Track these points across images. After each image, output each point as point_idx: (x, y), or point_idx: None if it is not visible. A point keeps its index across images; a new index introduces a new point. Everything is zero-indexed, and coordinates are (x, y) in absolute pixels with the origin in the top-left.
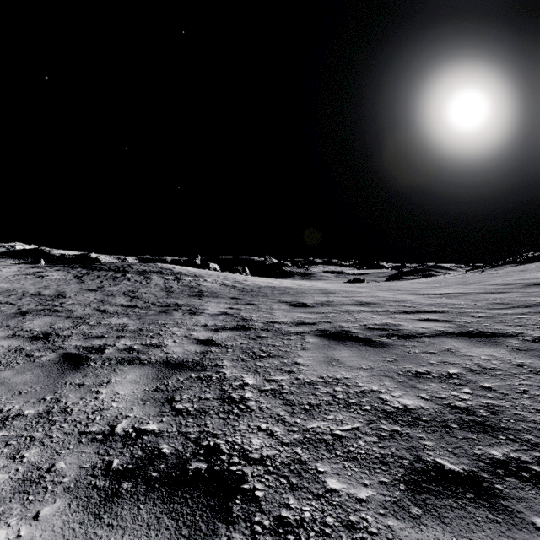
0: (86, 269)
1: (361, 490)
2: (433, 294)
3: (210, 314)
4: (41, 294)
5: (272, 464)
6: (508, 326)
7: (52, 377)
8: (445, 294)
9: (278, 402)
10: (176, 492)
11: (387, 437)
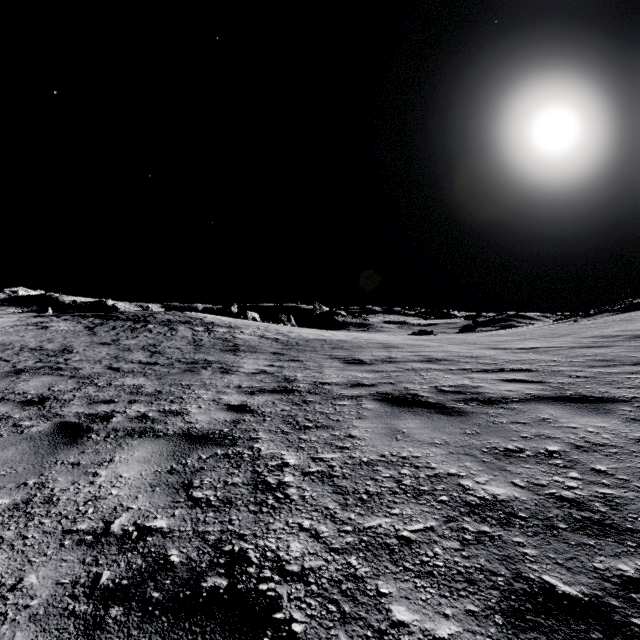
0: (100, 319)
1: (441, 624)
2: (517, 348)
3: (246, 373)
4: (43, 349)
5: (317, 581)
6: (616, 389)
7: (41, 454)
8: (533, 349)
9: (327, 489)
10: (183, 623)
11: (473, 542)
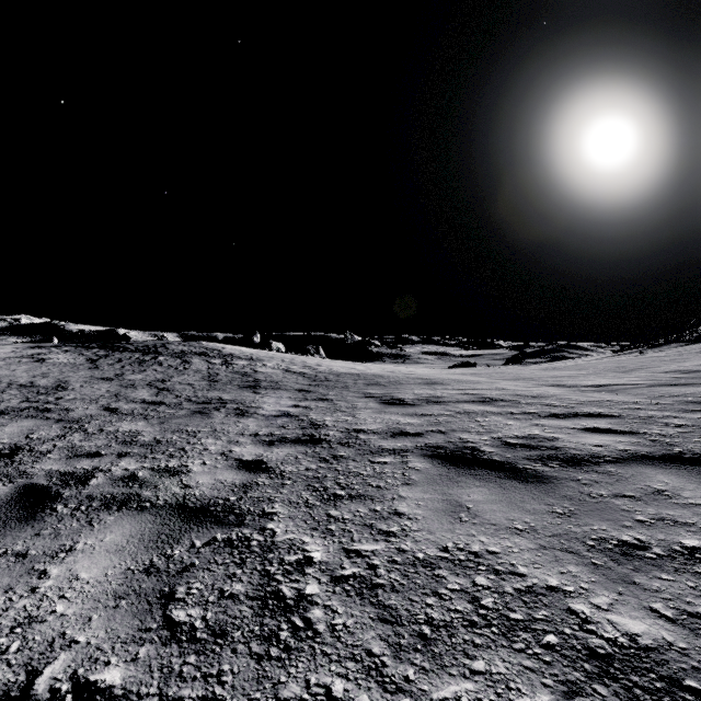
0: (105, 350)
1: None
2: (584, 385)
3: (265, 415)
4: (34, 385)
5: None
6: None
7: None
8: (604, 387)
9: (368, 611)
10: None
11: None
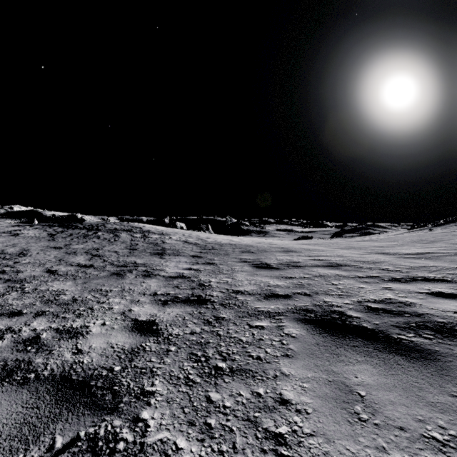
0: (62, 227)
1: None
2: (404, 253)
3: (165, 276)
4: (3, 253)
5: None
6: None
7: None
8: (420, 254)
9: None
10: None
11: None
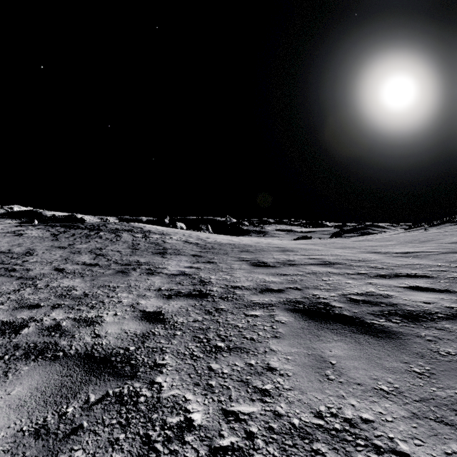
0: (64, 228)
1: None
2: (394, 252)
3: (168, 274)
4: (10, 252)
5: None
6: None
7: None
8: (409, 253)
9: None
10: None
11: None
